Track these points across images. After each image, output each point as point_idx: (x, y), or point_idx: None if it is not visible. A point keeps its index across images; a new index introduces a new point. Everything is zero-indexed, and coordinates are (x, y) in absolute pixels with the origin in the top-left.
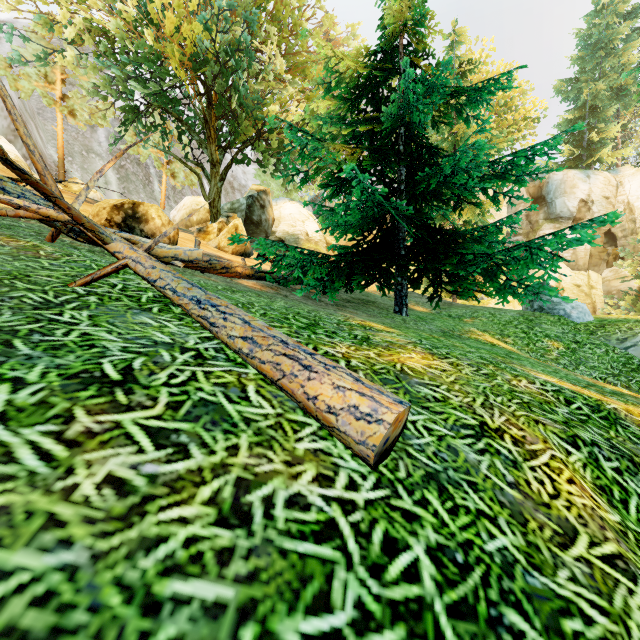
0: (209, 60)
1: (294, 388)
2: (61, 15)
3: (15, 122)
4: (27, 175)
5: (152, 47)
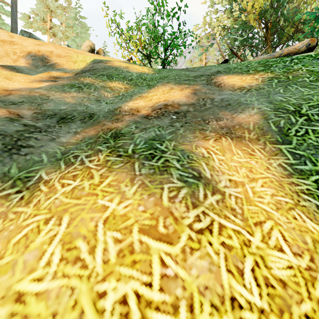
0: (267, 10)
1: (291, 50)
2: (216, 29)
3: (221, 52)
4: (233, 51)
5: (243, 21)
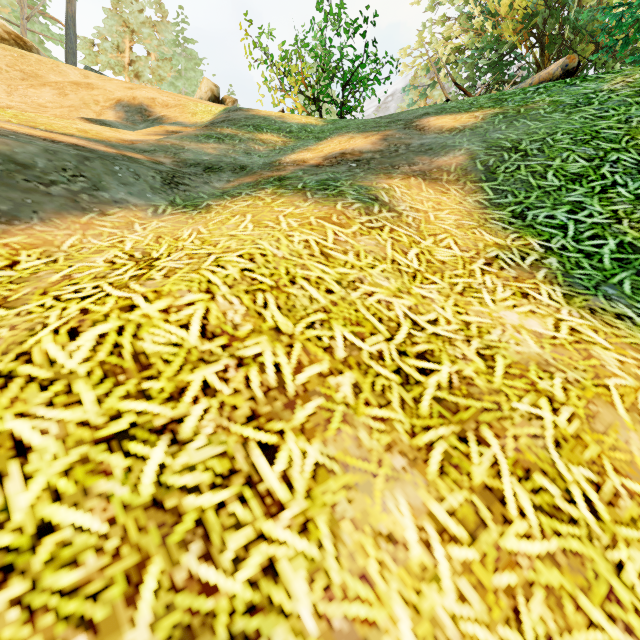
0: (539, 12)
1: (543, 76)
2: (440, 52)
3: (443, 91)
4: (460, 86)
5: (492, 34)
